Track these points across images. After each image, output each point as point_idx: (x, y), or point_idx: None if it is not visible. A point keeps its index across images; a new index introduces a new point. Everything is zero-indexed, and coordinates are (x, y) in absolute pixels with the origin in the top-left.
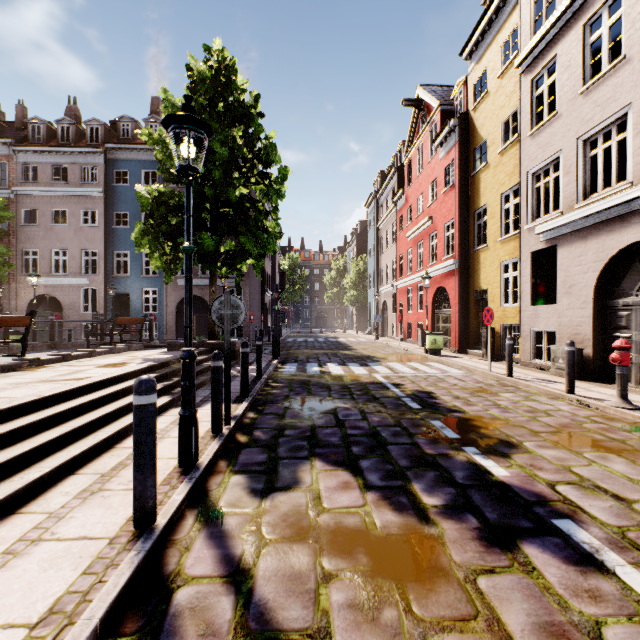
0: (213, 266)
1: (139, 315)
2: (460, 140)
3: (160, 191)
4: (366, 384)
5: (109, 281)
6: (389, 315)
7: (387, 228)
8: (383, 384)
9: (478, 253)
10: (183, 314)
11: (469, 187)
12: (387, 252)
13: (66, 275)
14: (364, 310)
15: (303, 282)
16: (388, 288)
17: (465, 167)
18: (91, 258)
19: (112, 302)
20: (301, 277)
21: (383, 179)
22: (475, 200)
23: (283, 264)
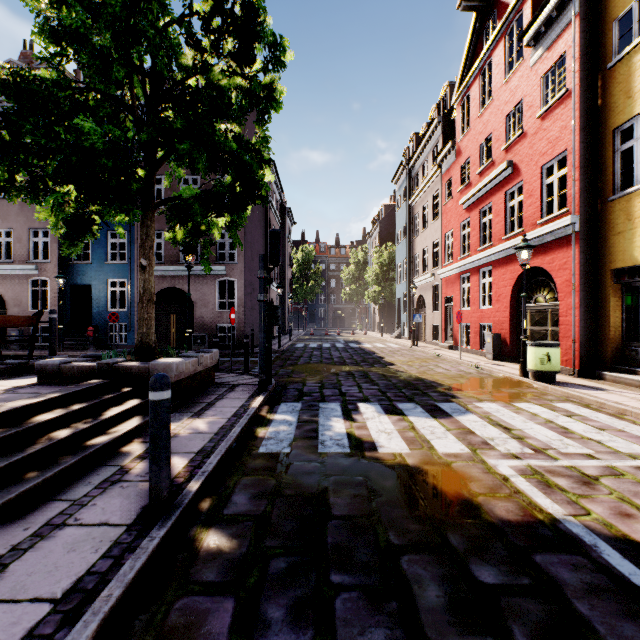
0: (130, 211)
1: (103, 314)
2: (583, 11)
3: (45, 78)
4: (526, 549)
5: (65, 269)
6: (428, 314)
7: (425, 202)
8: (589, 551)
9: (627, 200)
10: (160, 312)
11: (600, 91)
12: (425, 232)
13: (9, 262)
14: (388, 308)
15: (318, 278)
16: (427, 279)
17: (592, 57)
18: (41, 240)
19: (61, 296)
20: (315, 272)
21: (417, 144)
22: (618, 107)
23: (295, 258)
